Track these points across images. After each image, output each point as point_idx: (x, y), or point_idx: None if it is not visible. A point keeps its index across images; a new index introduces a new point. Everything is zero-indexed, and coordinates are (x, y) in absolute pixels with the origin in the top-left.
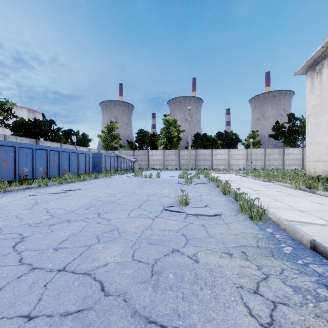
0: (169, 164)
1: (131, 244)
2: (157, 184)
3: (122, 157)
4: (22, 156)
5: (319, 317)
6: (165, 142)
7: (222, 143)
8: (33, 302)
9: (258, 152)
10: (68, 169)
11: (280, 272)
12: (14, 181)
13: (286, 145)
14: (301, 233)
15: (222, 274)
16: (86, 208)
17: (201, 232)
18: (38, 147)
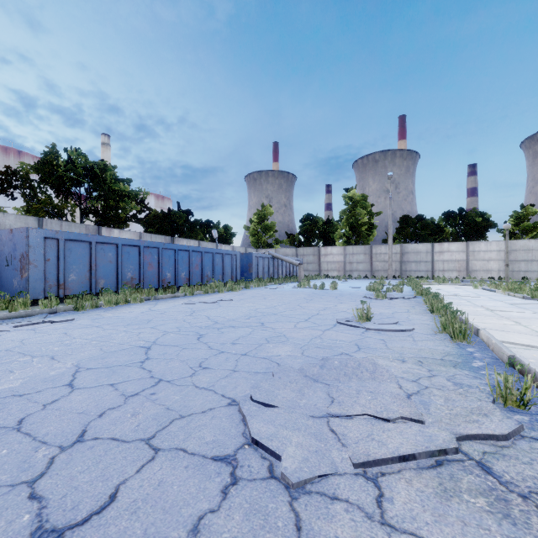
0: (354, 269)
1: (300, 346)
2: (332, 298)
3: (279, 258)
4: (165, 258)
5: (461, 394)
6: (347, 233)
7: (454, 231)
8: (232, 365)
9: (532, 246)
10: (212, 276)
11: (450, 375)
12: (160, 288)
13: None
14: (503, 350)
15: (385, 367)
16: (247, 318)
17: (378, 344)
18: (180, 247)
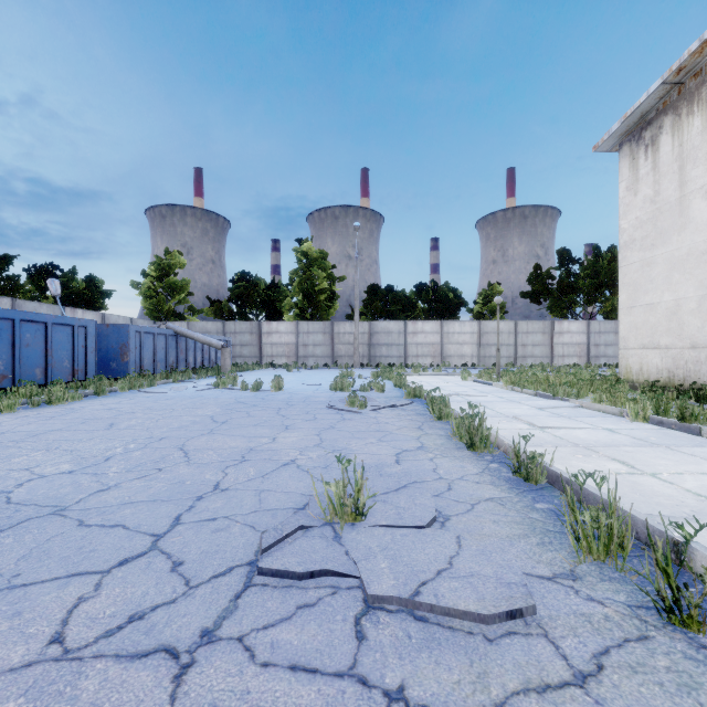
0: (311, 354)
1: None
2: (270, 412)
3: (188, 336)
4: None
5: None
6: (301, 302)
7: (426, 308)
8: None
9: (501, 328)
10: (9, 370)
11: None
12: None
13: (555, 314)
14: None
15: None
16: None
17: None
18: None
